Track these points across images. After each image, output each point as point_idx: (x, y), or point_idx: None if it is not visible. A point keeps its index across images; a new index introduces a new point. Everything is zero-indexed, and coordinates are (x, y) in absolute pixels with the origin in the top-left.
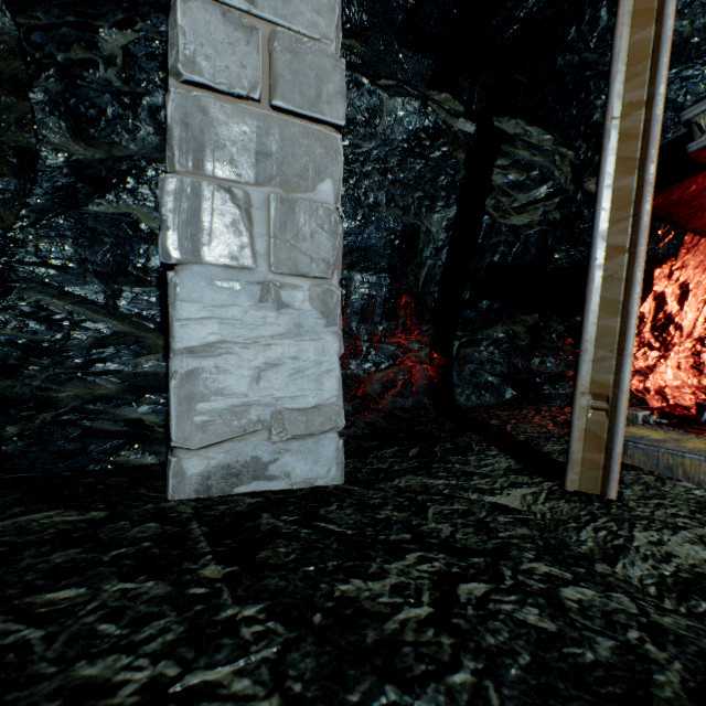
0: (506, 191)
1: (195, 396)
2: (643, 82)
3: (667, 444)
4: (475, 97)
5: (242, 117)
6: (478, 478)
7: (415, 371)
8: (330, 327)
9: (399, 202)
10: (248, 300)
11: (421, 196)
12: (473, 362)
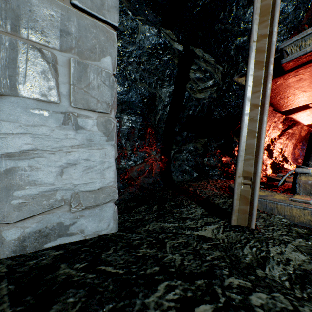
0: (195, 81)
1: (12, 186)
2: (267, 25)
3: (268, 197)
4: (180, 39)
5: (50, 5)
6: (189, 221)
7: (154, 165)
8: (109, 141)
9: (147, 80)
10: (54, 123)
11: (157, 79)
12: (180, 160)
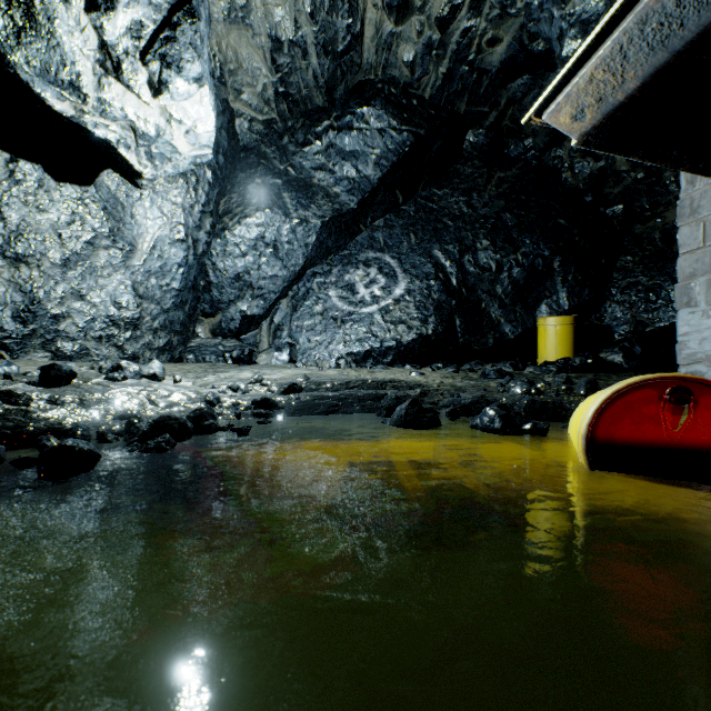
0: None
1: (681, 349)
2: None
3: None
4: None
5: (695, 256)
6: None
7: None
8: None
9: None
10: (696, 317)
11: None
12: None
